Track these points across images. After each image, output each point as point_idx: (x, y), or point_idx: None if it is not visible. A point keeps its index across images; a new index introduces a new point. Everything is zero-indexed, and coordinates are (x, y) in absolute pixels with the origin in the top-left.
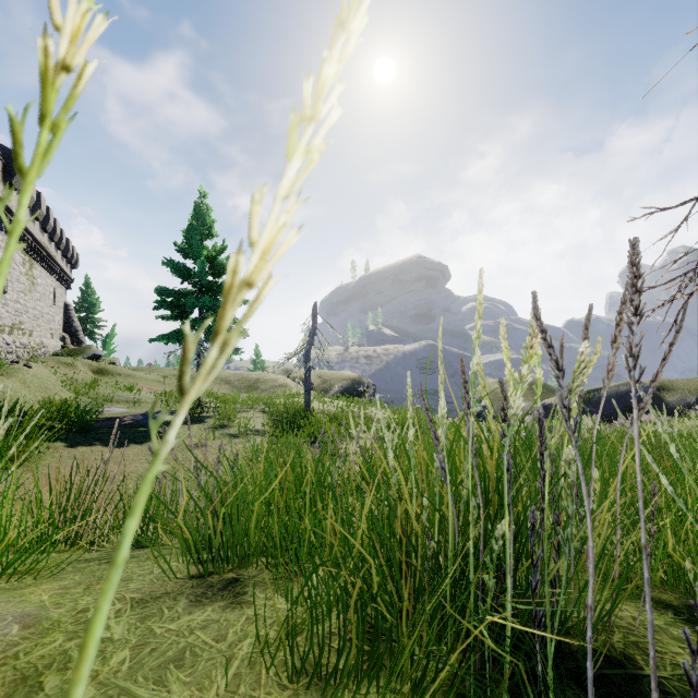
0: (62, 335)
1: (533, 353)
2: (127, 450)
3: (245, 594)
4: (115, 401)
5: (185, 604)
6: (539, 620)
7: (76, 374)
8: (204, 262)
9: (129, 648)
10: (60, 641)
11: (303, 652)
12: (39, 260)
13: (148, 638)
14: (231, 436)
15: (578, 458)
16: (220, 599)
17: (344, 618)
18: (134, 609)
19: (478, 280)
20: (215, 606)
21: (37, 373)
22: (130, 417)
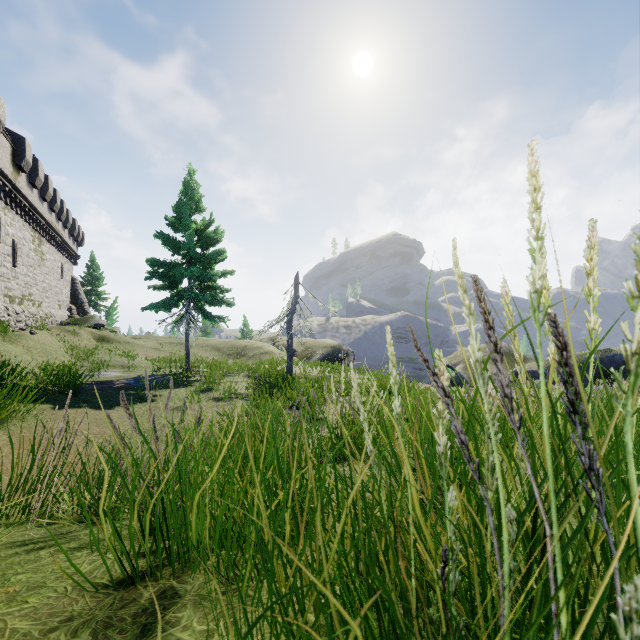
0: (69, 306)
1: None
2: (112, 413)
3: (177, 625)
4: (111, 366)
5: None
6: None
7: (80, 341)
8: (192, 234)
9: None
10: None
11: None
12: (48, 237)
13: None
14: (215, 400)
15: None
16: (139, 634)
17: None
18: None
19: (531, 151)
20: None
21: (40, 339)
22: (122, 380)
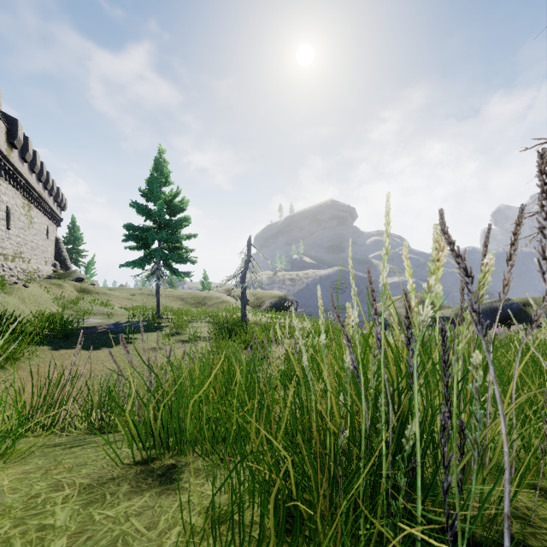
0: (54, 262)
1: (440, 267)
2: (99, 353)
3: (181, 481)
4: (93, 314)
5: (127, 490)
6: (452, 524)
7: (64, 293)
8: (162, 204)
9: (67, 536)
10: (6, 528)
11: (225, 544)
12: (36, 203)
13: (87, 525)
14: (183, 342)
15: (490, 366)
16: (158, 485)
17: (262, 513)
18: (81, 494)
19: (386, 202)
20: (152, 492)
21: (32, 291)
22: (104, 326)
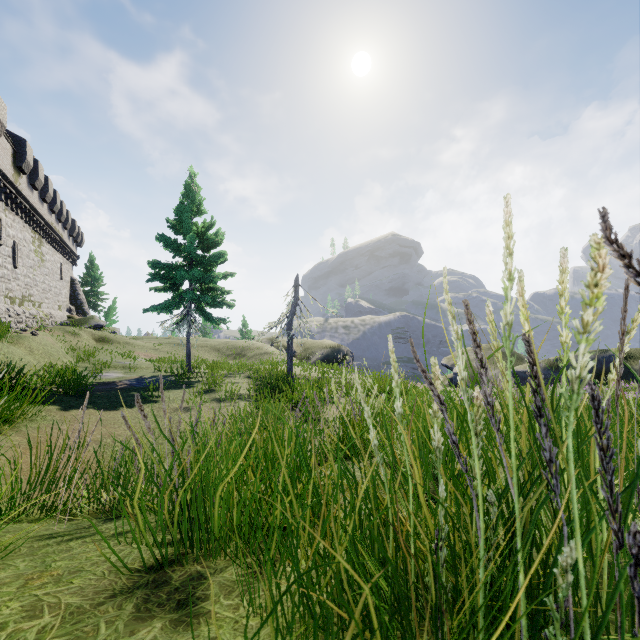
0: (69, 307)
1: (600, 297)
2: (117, 414)
3: (207, 600)
4: (112, 367)
5: (131, 616)
6: None
7: (80, 342)
8: (193, 237)
9: None
10: None
11: None
12: (48, 238)
13: None
14: (217, 400)
15: None
16: (175, 607)
17: None
18: (64, 624)
19: (506, 205)
20: (166, 621)
21: (42, 341)
22: (124, 381)
